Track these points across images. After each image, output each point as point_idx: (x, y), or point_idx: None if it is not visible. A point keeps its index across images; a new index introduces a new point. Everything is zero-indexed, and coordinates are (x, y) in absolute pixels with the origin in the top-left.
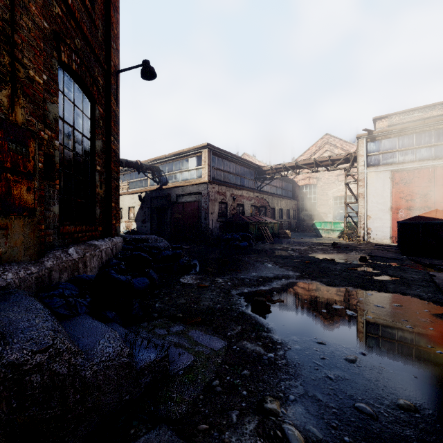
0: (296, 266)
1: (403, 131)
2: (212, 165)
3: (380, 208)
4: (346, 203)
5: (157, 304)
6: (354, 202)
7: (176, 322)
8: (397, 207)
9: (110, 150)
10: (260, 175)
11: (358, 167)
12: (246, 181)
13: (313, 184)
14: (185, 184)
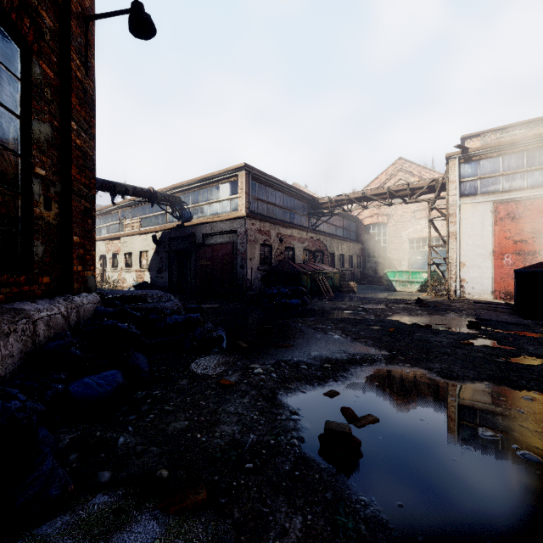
0: (378, 338)
1: (509, 148)
2: (252, 194)
3: (478, 252)
4: (430, 246)
5: (122, 439)
6: (442, 244)
7: (146, 505)
8: (502, 250)
9: (69, 145)
10: (315, 210)
11: (447, 197)
12: (297, 216)
13: (382, 223)
14: (214, 219)
